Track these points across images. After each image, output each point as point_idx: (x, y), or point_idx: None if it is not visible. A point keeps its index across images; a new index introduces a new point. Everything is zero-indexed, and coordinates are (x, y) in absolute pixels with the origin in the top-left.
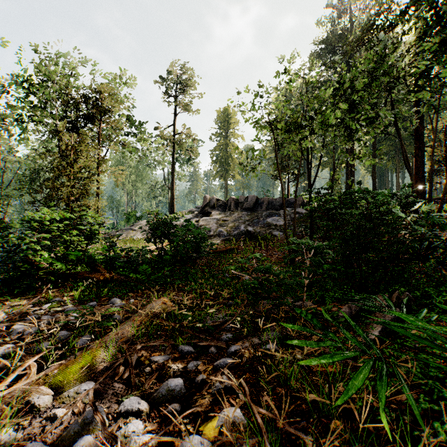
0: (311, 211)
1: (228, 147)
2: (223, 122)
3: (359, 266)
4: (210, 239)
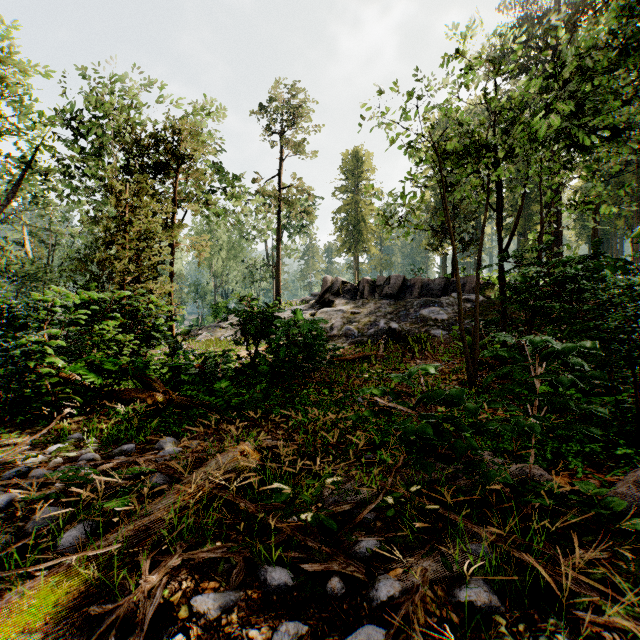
0: (503, 294)
1: (359, 206)
2: (352, 170)
3: (634, 392)
4: (332, 342)
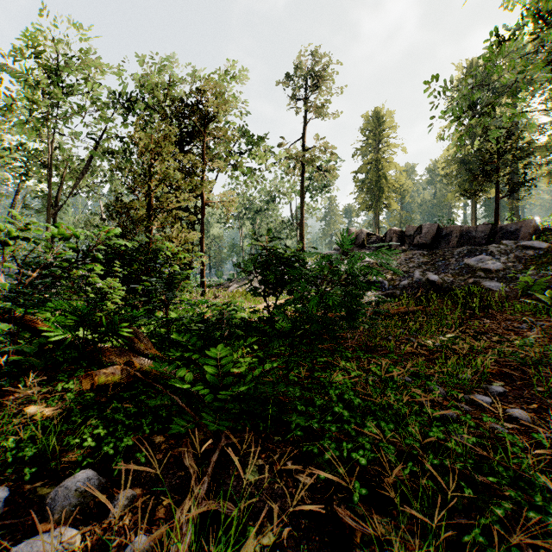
0: None
1: (380, 163)
2: (373, 130)
3: None
4: None
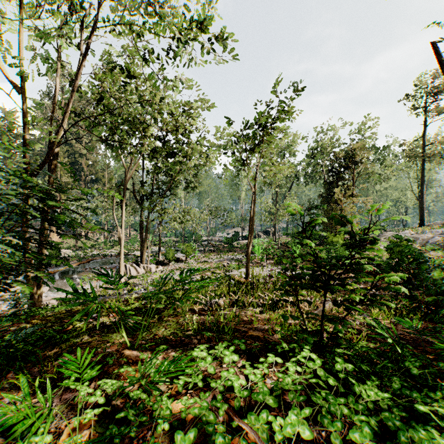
0: None
1: None
2: None
3: None
4: None
